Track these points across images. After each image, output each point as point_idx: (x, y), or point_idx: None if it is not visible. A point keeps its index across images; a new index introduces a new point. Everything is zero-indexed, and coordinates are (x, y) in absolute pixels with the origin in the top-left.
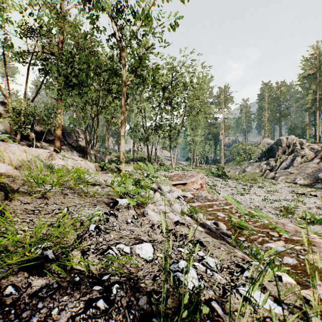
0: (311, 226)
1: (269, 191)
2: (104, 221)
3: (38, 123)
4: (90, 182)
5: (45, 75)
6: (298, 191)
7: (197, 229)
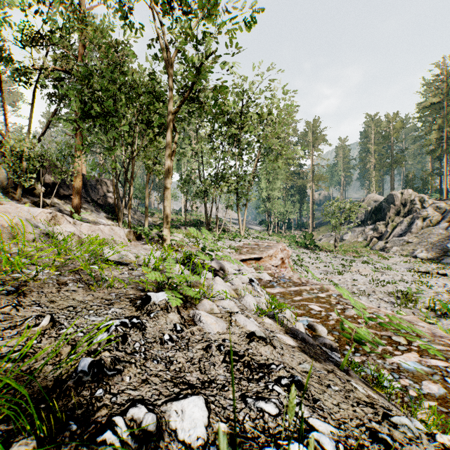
0: (443, 320)
1: (379, 268)
2: (117, 342)
3: (48, 171)
4: (111, 261)
5: (58, 103)
6: (419, 269)
7: (286, 344)
